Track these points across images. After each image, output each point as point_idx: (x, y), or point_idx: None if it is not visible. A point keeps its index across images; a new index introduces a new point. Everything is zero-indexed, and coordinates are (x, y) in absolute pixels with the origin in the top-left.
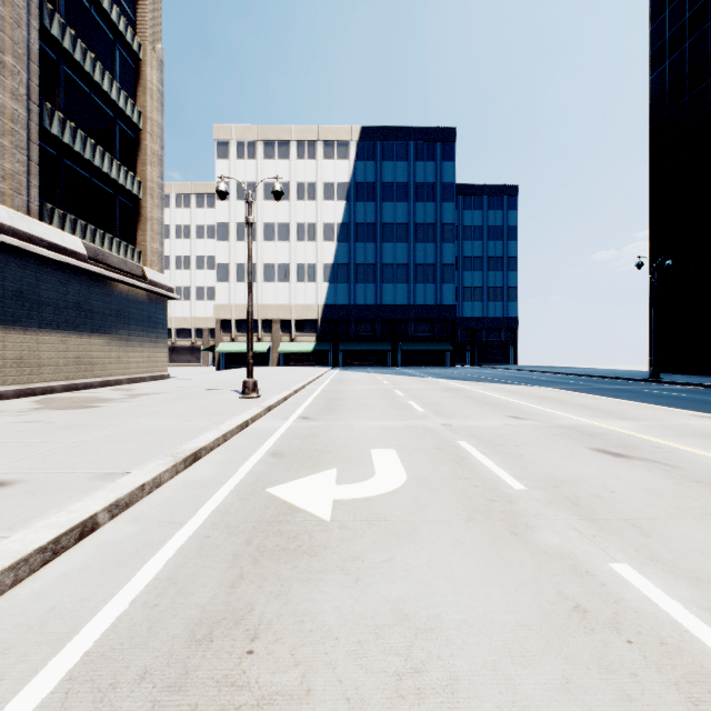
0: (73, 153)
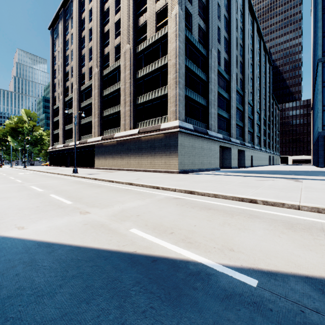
0: (146, 102)
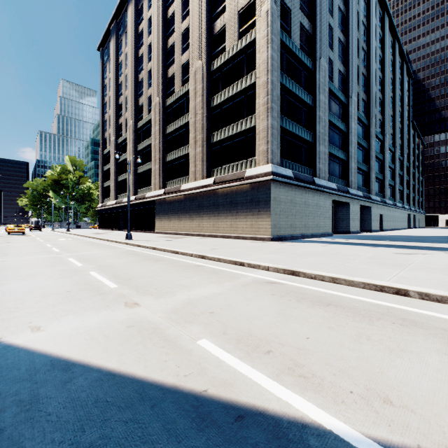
0: (225, 139)
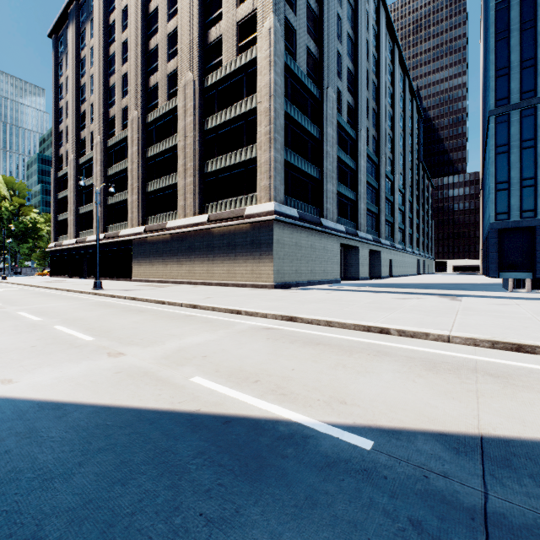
0: (222, 170)
